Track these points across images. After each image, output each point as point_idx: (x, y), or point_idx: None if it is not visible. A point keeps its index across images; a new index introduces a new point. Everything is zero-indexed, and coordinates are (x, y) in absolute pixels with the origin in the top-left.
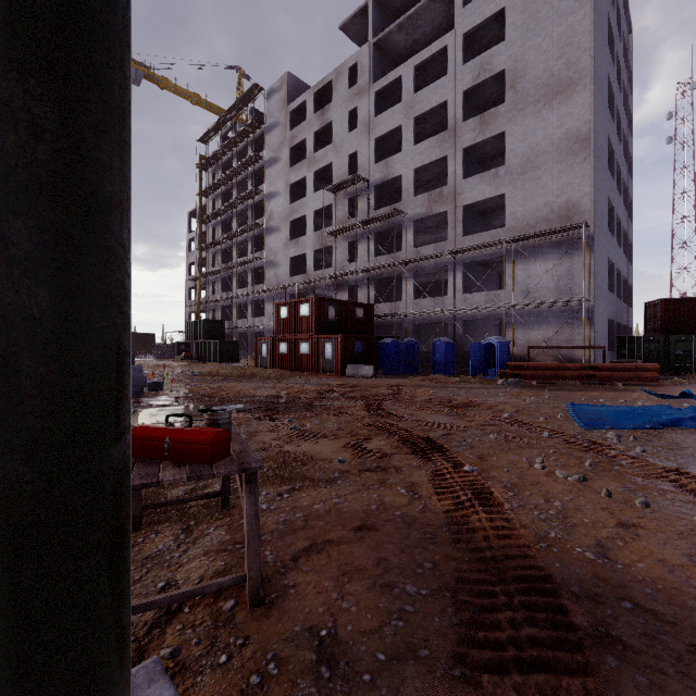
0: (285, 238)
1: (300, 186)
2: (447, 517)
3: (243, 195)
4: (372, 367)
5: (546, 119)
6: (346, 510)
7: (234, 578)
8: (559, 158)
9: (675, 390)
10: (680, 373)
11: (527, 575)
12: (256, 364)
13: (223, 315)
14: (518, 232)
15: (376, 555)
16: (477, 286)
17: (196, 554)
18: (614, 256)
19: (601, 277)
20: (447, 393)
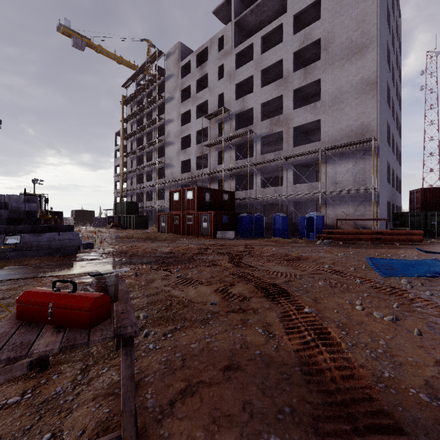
0: (177, 149)
1: (187, 115)
2: (297, 356)
3: (150, 121)
4: (234, 232)
5: (347, 70)
6: (216, 349)
7: (108, 439)
8: (356, 95)
9: (435, 248)
10: (434, 236)
11: (378, 423)
12: (158, 231)
13: (137, 199)
14: (329, 144)
15: (242, 397)
16: (302, 180)
17: (86, 398)
18: (391, 160)
19: (383, 174)
20: (284, 250)
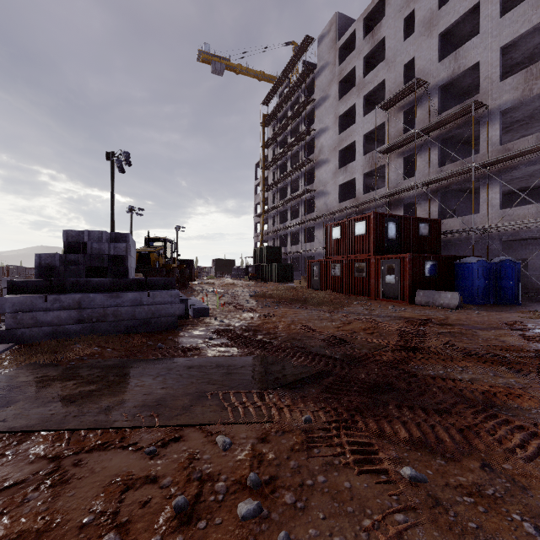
0: (334, 168)
1: (348, 117)
2: None
3: (296, 137)
4: (456, 294)
5: None
6: None
7: None
8: None
9: None
10: None
11: None
12: (307, 286)
13: (280, 243)
14: None
15: None
16: None
17: None
18: None
19: None
20: None
